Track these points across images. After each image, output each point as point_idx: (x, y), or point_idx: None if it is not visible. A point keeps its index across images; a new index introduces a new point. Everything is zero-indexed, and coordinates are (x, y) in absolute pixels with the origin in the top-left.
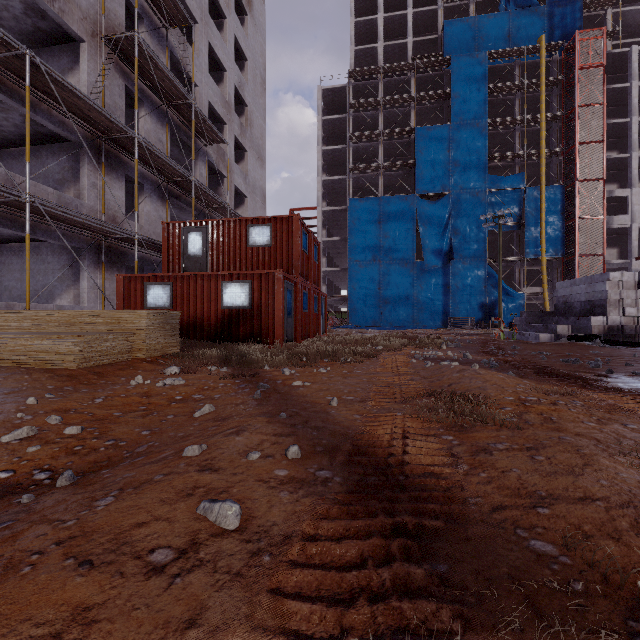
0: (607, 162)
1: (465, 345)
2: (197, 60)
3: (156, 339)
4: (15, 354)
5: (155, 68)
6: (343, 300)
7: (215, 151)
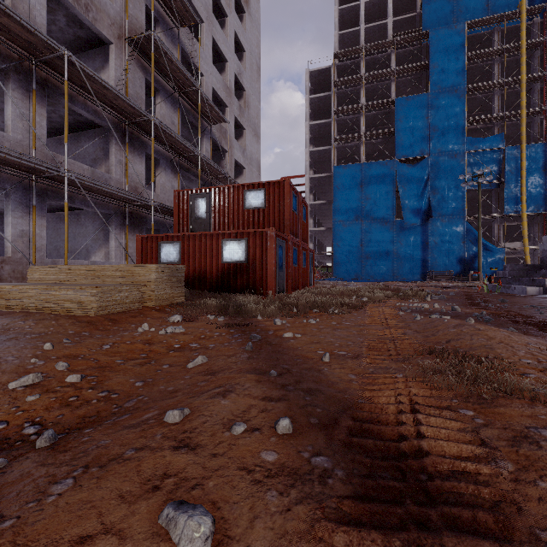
0: None
1: (449, 297)
2: (203, 53)
3: (164, 290)
4: (47, 302)
5: (168, 61)
6: (328, 256)
7: (218, 130)
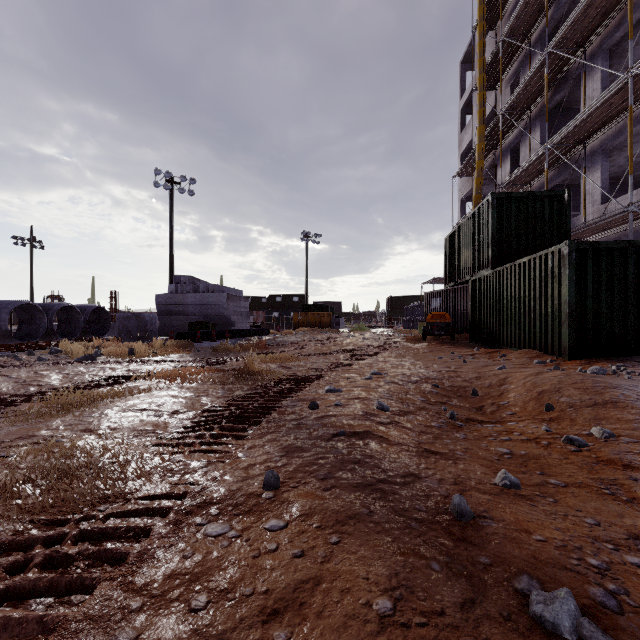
0: None
1: None
2: None
3: None
4: None
5: None
6: None
7: None
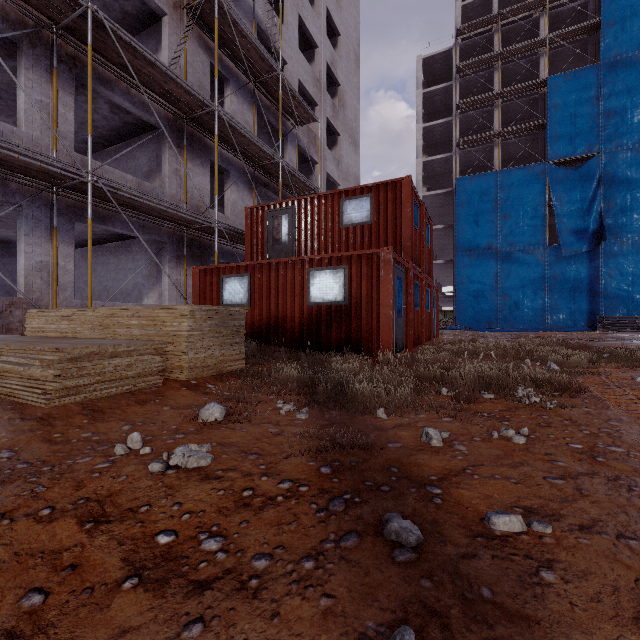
0: None
1: None
2: (286, 34)
3: (206, 350)
4: None
5: (239, 36)
6: (448, 297)
7: (305, 135)
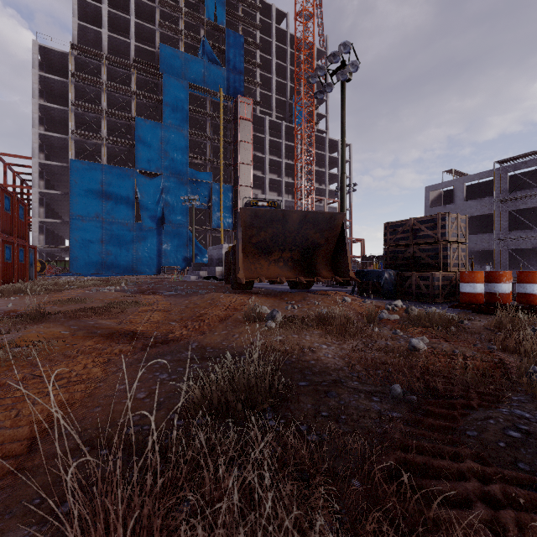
0: (256, 177)
1: (142, 284)
2: None
3: None
4: None
5: None
6: (64, 250)
7: None
